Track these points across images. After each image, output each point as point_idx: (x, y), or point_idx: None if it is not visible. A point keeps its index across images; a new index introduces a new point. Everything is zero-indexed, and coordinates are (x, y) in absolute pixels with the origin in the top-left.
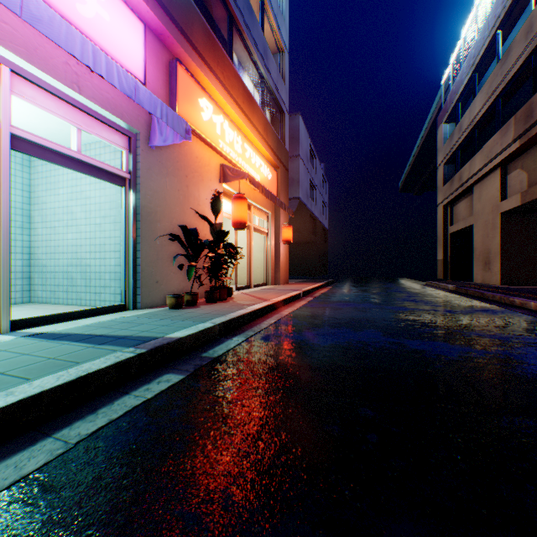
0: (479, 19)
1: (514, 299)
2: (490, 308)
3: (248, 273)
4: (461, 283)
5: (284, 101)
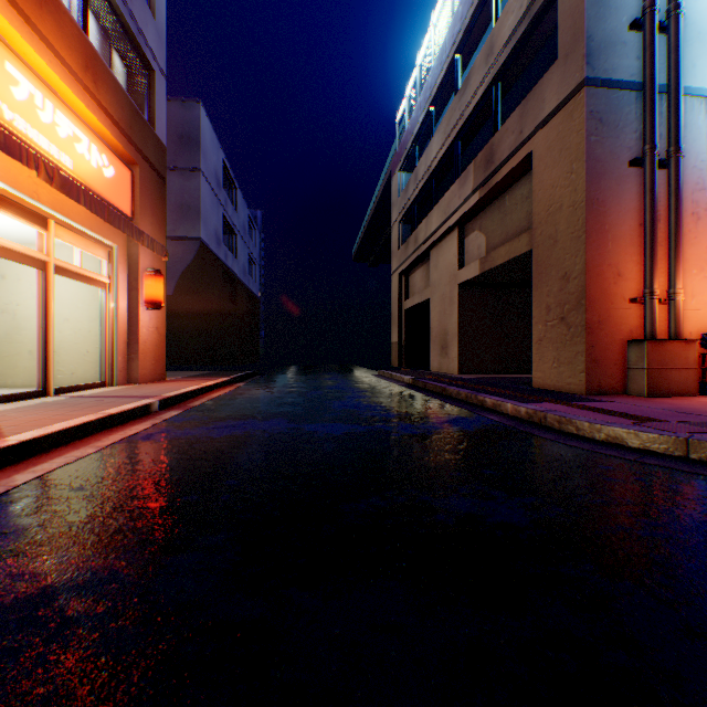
0: (437, 42)
1: (486, 399)
2: (460, 414)
3: (42, 363)
4: (418, 372)
5: (152, 47)
